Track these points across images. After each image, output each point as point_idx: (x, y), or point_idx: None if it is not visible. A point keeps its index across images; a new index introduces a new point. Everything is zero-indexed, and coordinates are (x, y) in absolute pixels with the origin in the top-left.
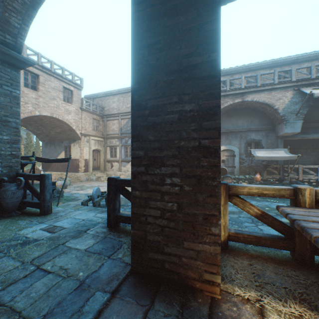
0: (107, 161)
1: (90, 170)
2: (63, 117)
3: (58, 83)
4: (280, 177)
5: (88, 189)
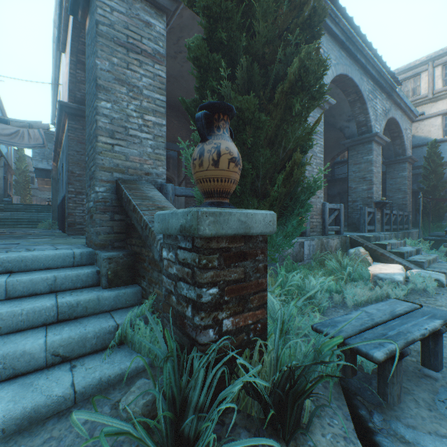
0: None
1: None
2: None
3: None
4: None
5: None
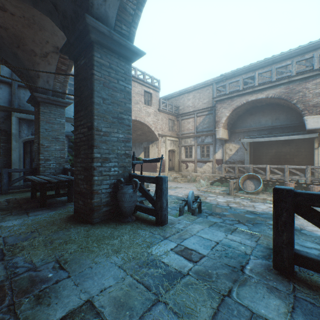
0: (182, 161)
1: (167, 170)
2: (144, 120)
3: (140, 88)
4: None
5: (168, 190)
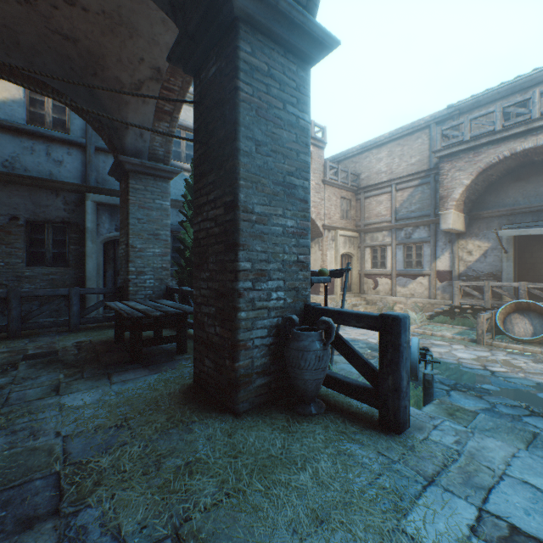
0: (366, 275)
1: (337, 292)
2: None
3: None
4: None
5: (346, 329)
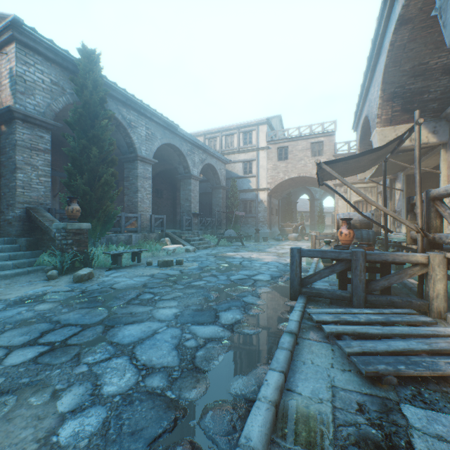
0: None
1: None
2: (310, 174)
3: (304, 143)
4: (423, 241)
5: (299, 243)
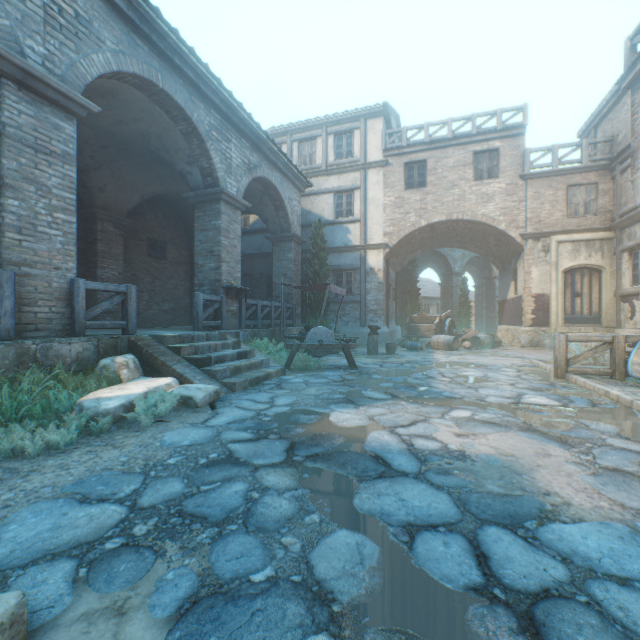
0: (622, 297)
1: (552, 322)
2: (471, 214)
3: (460, 153)
4: None
5: (466, 356)
